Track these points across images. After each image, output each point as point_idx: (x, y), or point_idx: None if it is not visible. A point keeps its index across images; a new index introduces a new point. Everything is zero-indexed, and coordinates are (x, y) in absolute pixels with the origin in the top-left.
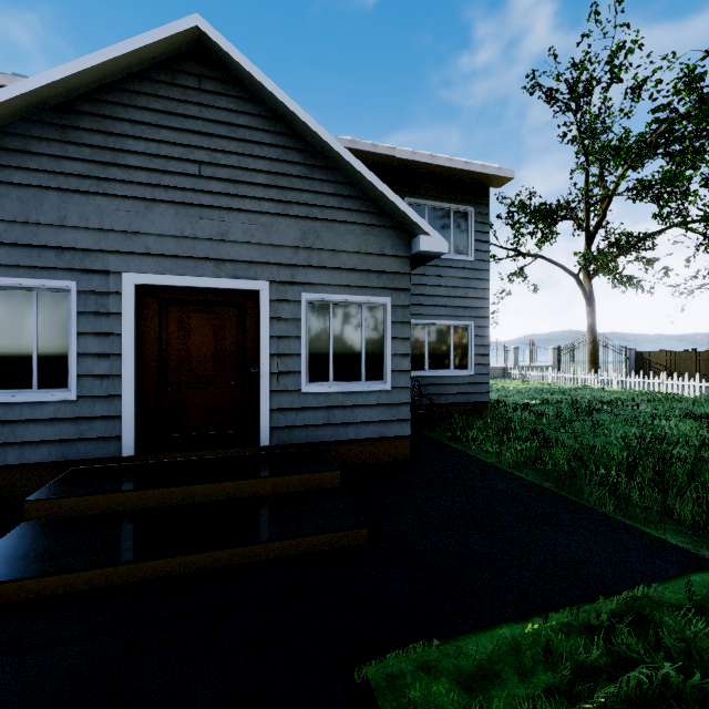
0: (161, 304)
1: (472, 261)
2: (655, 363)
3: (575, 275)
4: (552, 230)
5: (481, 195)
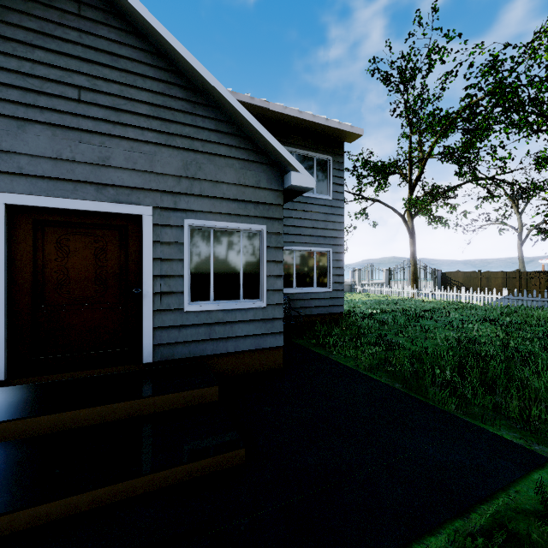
0: (36, 225)
1: (331, 200)
2: (454, 281)
3: (402, 215)
4: (385, 181)
5: (337, 147)
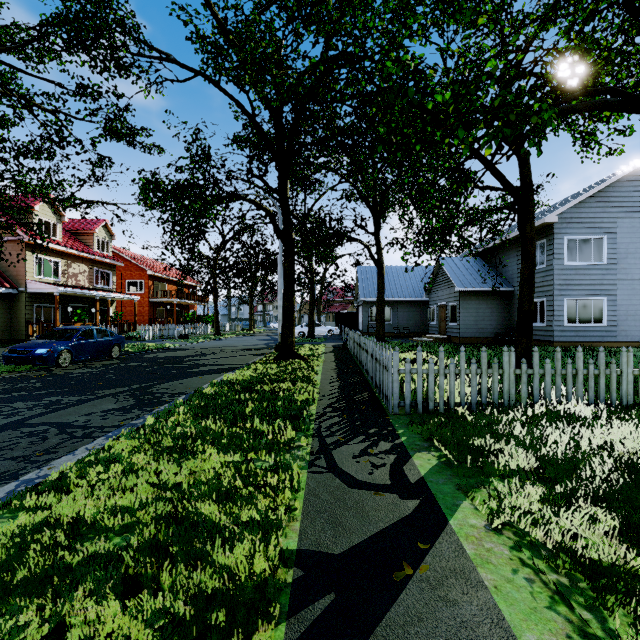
0: (440, 308)
1: (545, 267)
2: None
3: None
4: None
5: (549, 230)
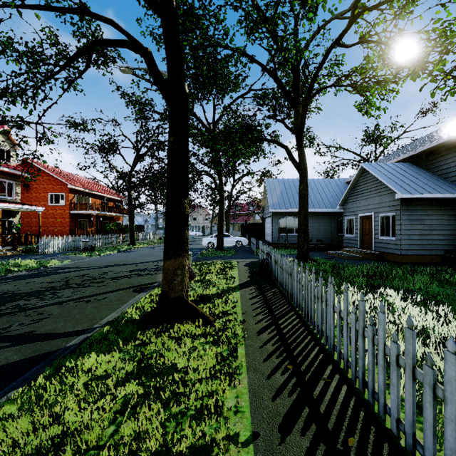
0: (362, 219)
1: None
2: None
3: None
4: None
5: None
